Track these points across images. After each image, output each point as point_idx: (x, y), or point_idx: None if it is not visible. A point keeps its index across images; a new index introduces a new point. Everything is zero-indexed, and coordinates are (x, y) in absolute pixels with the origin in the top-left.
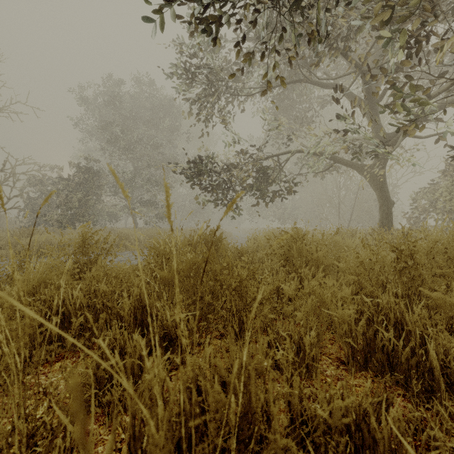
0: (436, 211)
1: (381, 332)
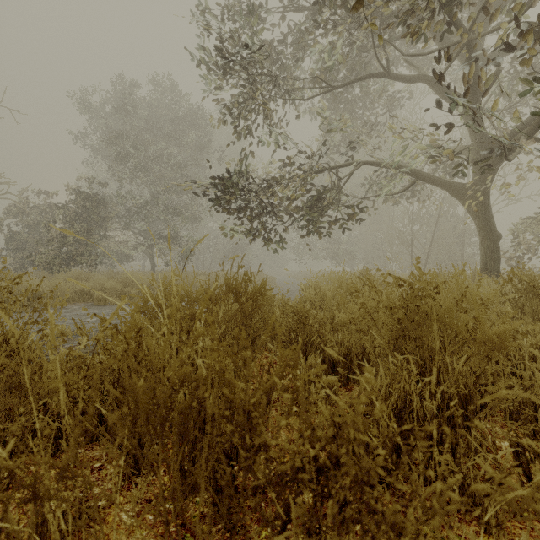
0: None
1: None
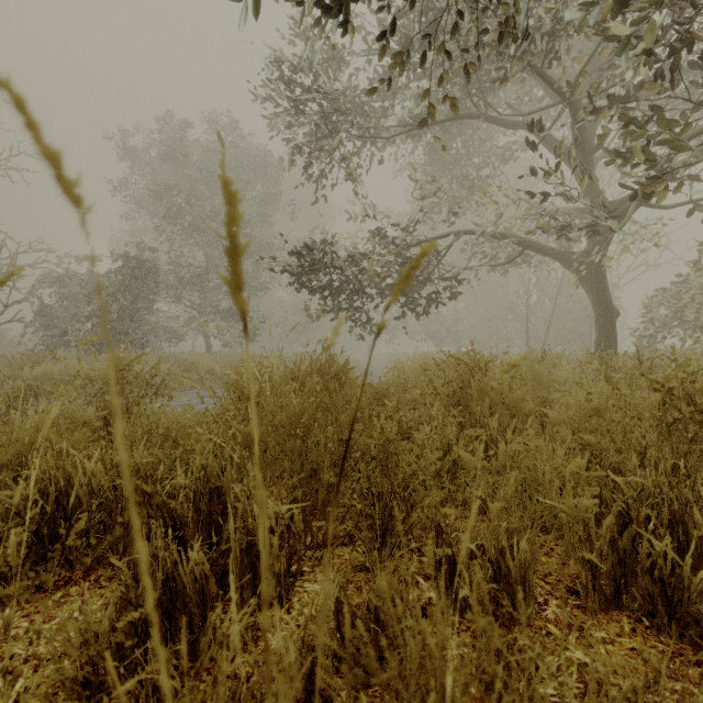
0: (683, 326)
1: (646, 538)
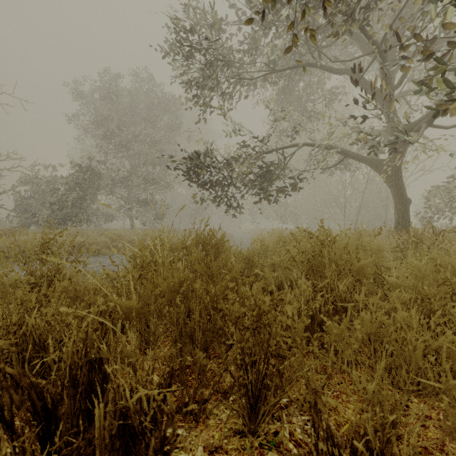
0: (452, 211)
1: None
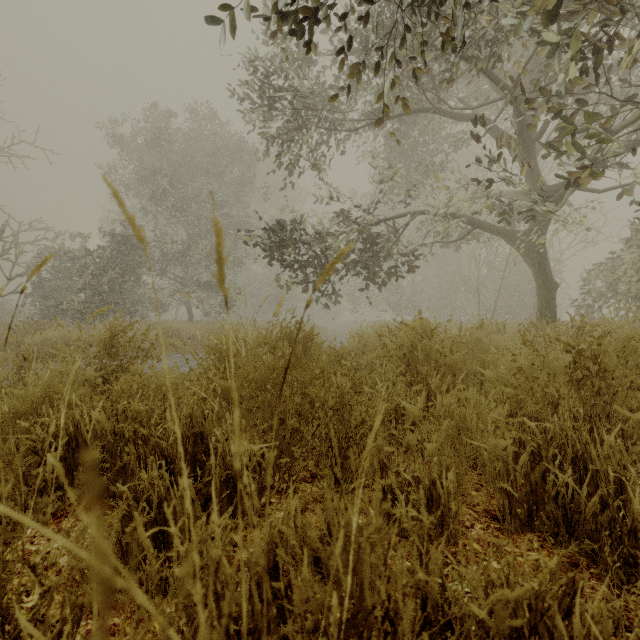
0: (617, 297)
1: (554, 473)
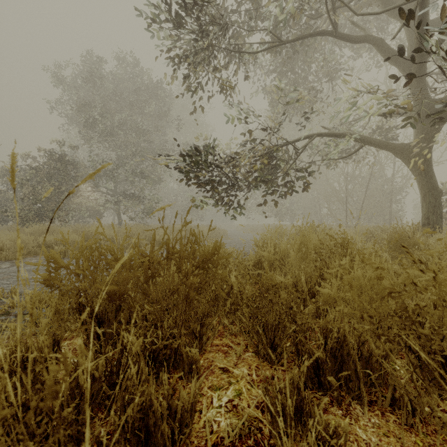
0: None
1: None
